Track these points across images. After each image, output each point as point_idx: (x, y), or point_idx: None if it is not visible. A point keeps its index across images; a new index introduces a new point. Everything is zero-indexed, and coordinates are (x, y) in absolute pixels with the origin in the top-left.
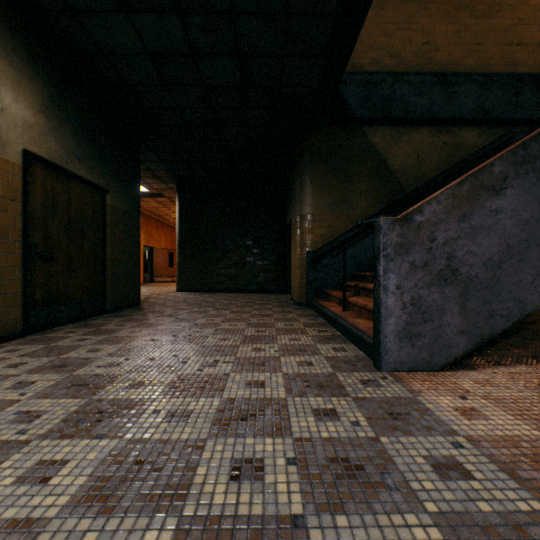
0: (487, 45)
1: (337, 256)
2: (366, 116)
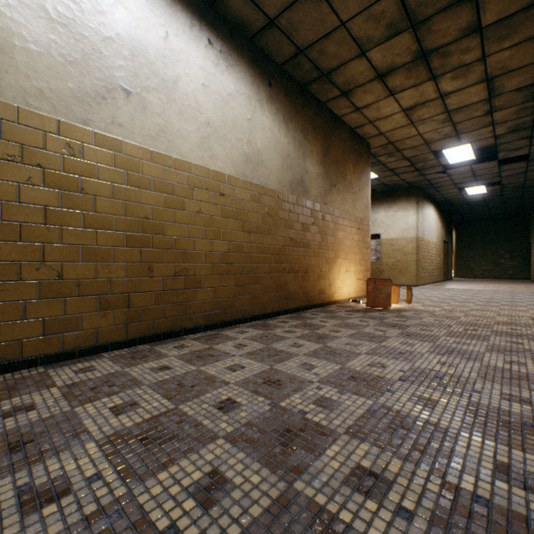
0: None
1: None
2: None
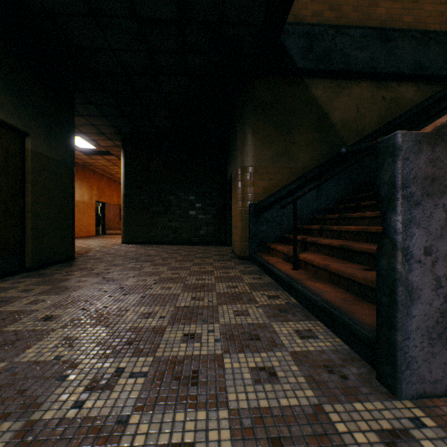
0: (423, 3)
1: (279, 208)
2: (308, 68)
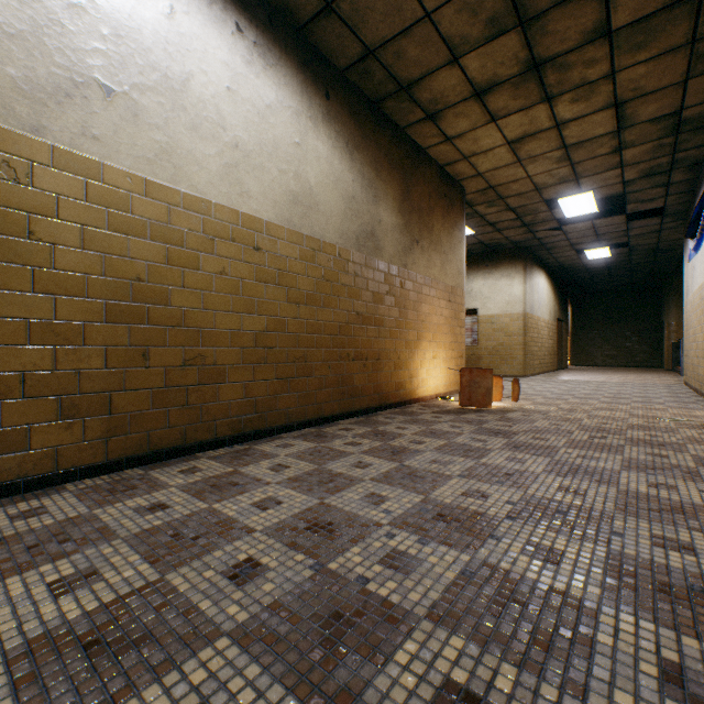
0: None
1: None
2: None
